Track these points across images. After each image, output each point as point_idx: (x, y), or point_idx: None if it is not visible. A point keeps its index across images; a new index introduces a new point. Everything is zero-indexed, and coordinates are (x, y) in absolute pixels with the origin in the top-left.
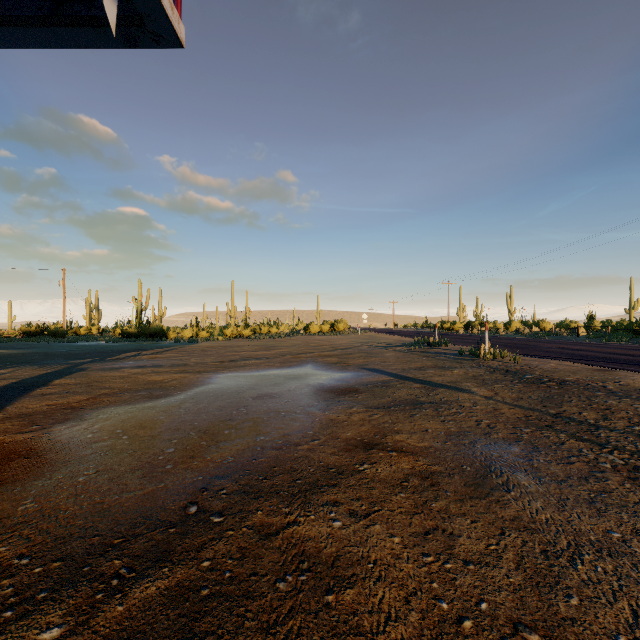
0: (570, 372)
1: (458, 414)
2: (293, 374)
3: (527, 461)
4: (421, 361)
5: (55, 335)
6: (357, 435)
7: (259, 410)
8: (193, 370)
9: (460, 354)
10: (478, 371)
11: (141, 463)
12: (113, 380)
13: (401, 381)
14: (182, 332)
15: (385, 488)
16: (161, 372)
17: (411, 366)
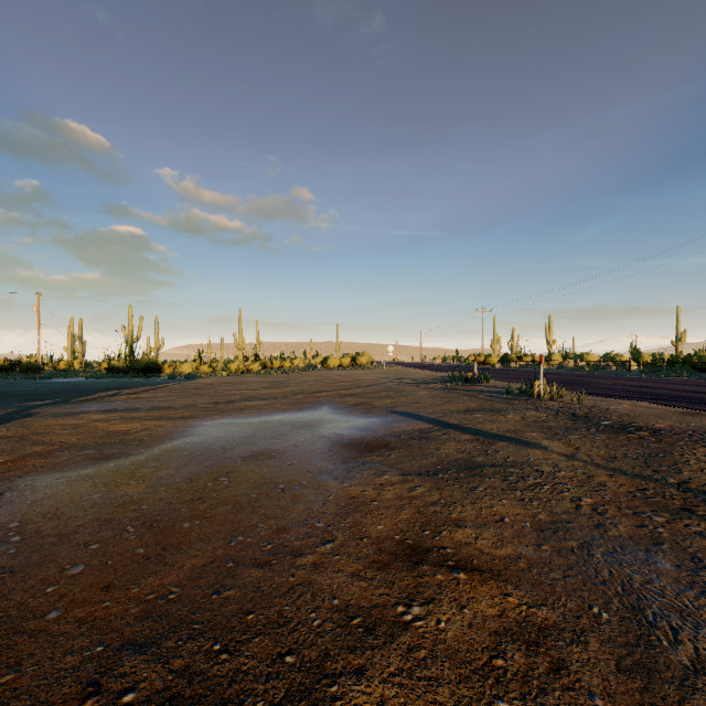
0: (654, 416)
1: (540, 487)
2: (303, 420)
3: (702, 595)
4: (463, 402)
5: (27, 370)
6: (394, 529)
7: (247, 480)
8: (175, 415)
9: (508, 392)
10: (538, 415)
11: (6, 605)
12: (60, 431)
13: (444, 430)
14: (180, 366)
15: (463, 682)
16: (132, 418)
17: (452, 408)
